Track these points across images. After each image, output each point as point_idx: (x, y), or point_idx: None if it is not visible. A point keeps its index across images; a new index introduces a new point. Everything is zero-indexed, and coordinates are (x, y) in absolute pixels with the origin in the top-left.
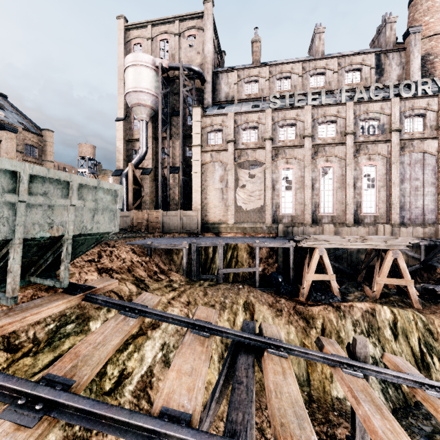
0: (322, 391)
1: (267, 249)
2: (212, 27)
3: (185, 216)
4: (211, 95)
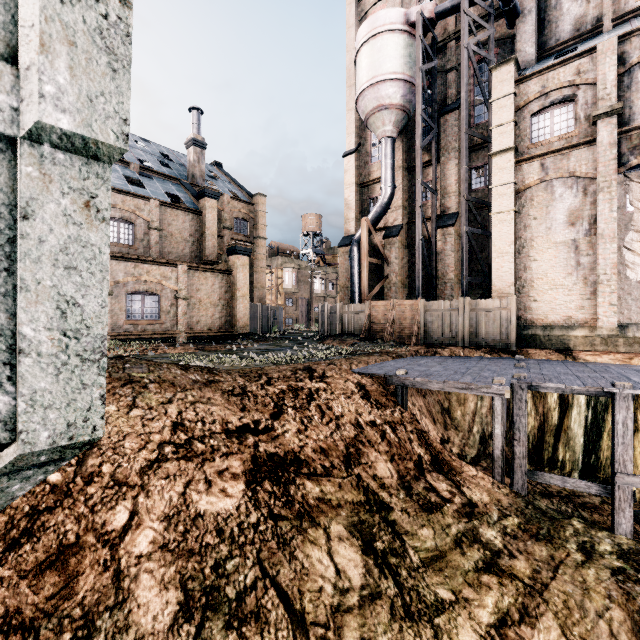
0: None
1: None
2: None
3: (476, 310)
4: (534, 39)
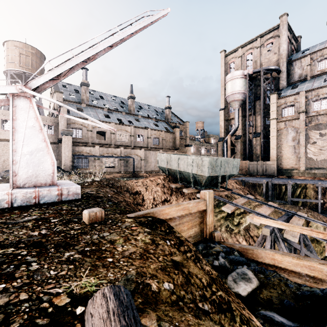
0: None
1: None
2: (287, 31)
3: (265, 164)
4: (285, 80)
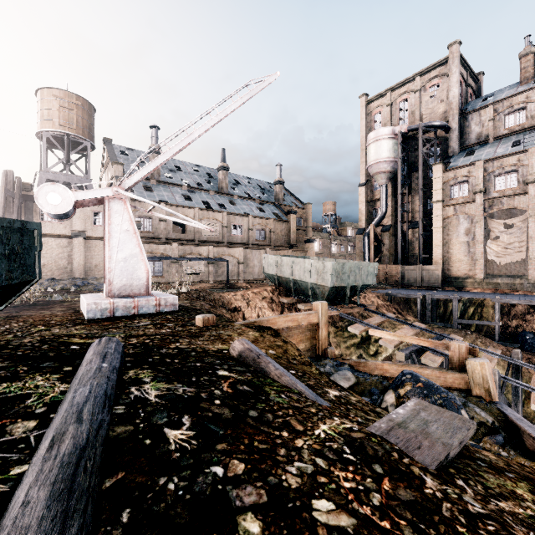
0: (533, 416)
1: (524, 308)
2: (459, 68)
3: (424, 270)
4: (457, 142)
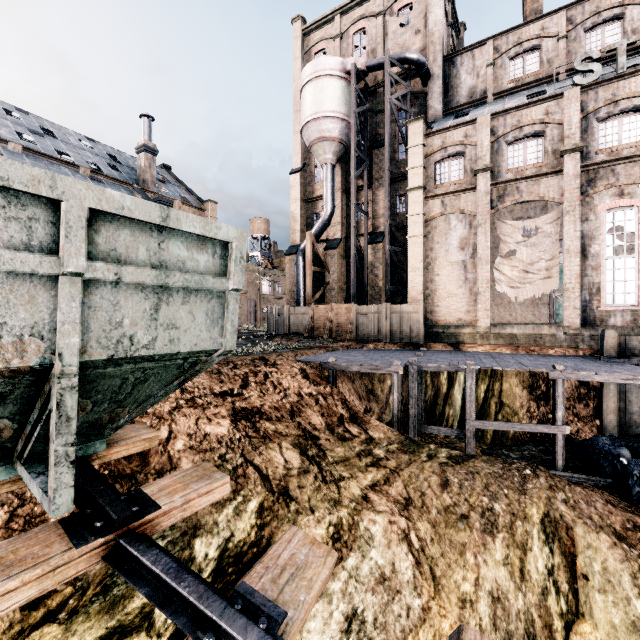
0: None
1: (570, 381)
2: None
3: (395, 313)
4: (441, 99)
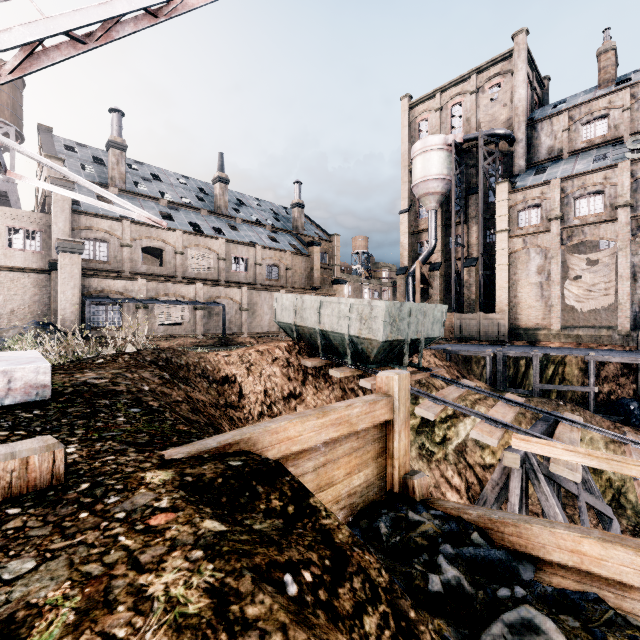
0: None
1: (617, 367)
2: (526, 64)
3: (487, 319)
4: (524, 157)
